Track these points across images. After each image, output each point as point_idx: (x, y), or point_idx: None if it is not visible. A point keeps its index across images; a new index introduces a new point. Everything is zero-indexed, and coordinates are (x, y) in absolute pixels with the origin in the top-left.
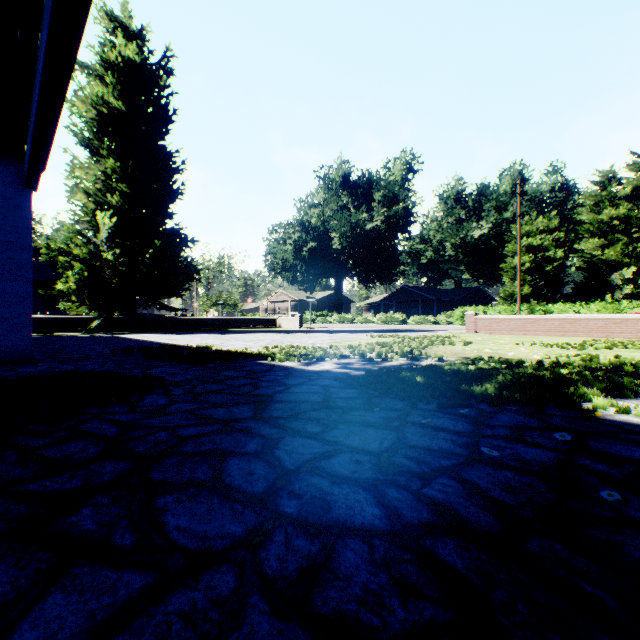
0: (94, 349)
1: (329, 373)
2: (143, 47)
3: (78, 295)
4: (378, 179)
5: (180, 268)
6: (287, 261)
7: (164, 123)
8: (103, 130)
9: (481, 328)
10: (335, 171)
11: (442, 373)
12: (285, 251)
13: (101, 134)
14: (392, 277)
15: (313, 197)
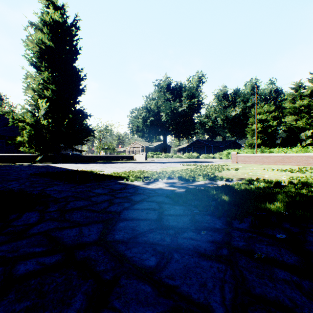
0: (27, 173)
1: (161, 190)
2: (63, 14)
3: (29, 143)
4: (185, 86)
5: (83, 129)
6: (139, 127)
7: (75, 54)
8: (42, 57)
9: (239, 160)
10: (163, 82)
11: (237, 192)
12: (138, 122)
13: (41, 59)
14: (191, 135)
15: (152, 95)
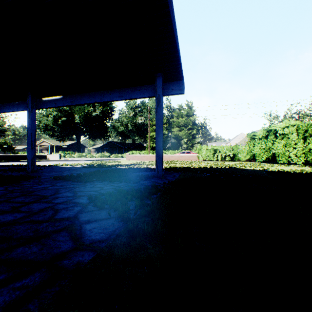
0: None
1: (79, 167)
2: None
3: None
4: None
5: None
6: (49, 125)
7: None
8: None
9: (131, 158)
10: None
11: (102, 165)
12: (47, 120)
13: None
14: (105, 137)
15: None
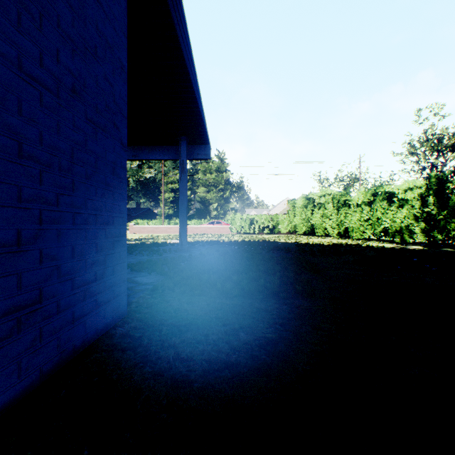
0: None
1: None
2: None
3: None
4: None
5: None
6: None
7: None
8: None
9: (137, 231)
10: None
11: None
12: None
13: None
14: None
15: None
